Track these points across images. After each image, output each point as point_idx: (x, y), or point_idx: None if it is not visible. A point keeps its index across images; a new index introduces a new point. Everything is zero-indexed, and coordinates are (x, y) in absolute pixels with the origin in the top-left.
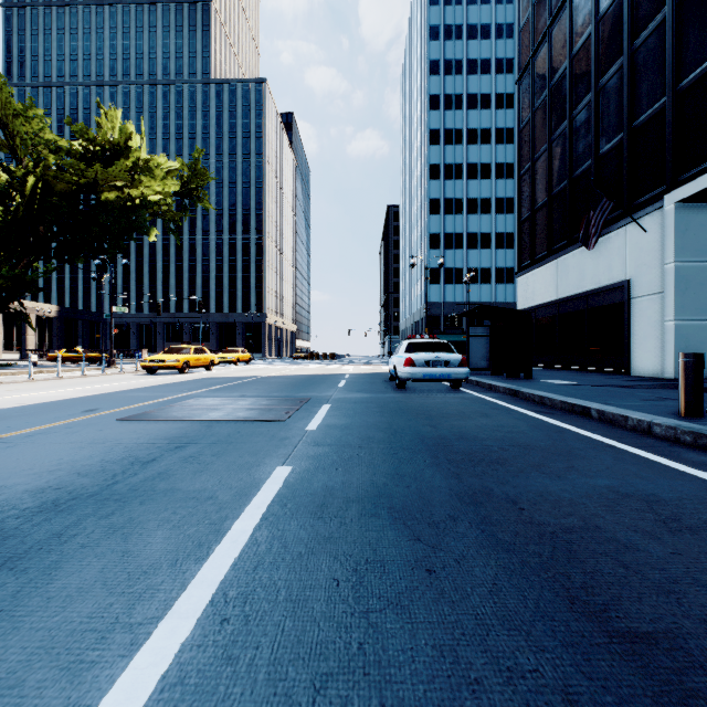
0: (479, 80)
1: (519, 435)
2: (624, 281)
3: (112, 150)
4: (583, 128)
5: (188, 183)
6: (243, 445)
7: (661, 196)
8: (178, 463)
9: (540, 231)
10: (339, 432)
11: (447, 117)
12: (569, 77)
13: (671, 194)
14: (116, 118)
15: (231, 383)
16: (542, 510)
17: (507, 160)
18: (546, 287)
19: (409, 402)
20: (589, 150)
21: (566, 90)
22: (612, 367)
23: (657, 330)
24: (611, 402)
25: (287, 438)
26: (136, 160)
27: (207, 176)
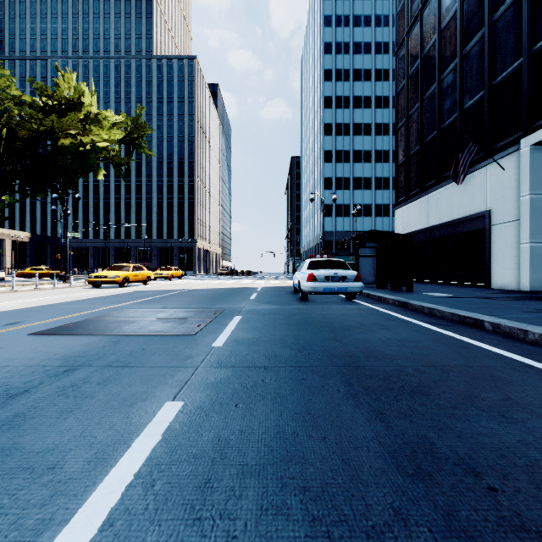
0: (363, 58)
1: (428, 352)
2: (485, 211)
3: (67, 105)
4: (450, 88)
5: (131, 134)
6: (140, 368)
7: (517, 140)
8: (50, 396)
9: (414, 173)
10: (245, 348)
11: (338, 87)
12: (438, 48)
13: (526, 138)
14: (72, 80)
15: (159, 296)
16: (524, 493)
17: (384, 121)
18: (418, 217)
19: (312, 314)
20: (455, 106)
21: (435, 58)
22: (475, 281)
23: (514, 251)
24: (498, 314)
25: (191, 356)
26: (87, 113)
27: (146, 128)
